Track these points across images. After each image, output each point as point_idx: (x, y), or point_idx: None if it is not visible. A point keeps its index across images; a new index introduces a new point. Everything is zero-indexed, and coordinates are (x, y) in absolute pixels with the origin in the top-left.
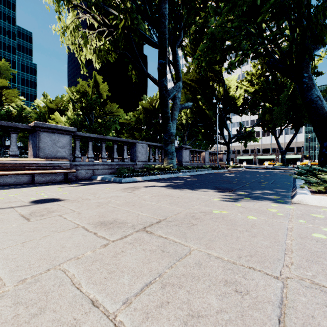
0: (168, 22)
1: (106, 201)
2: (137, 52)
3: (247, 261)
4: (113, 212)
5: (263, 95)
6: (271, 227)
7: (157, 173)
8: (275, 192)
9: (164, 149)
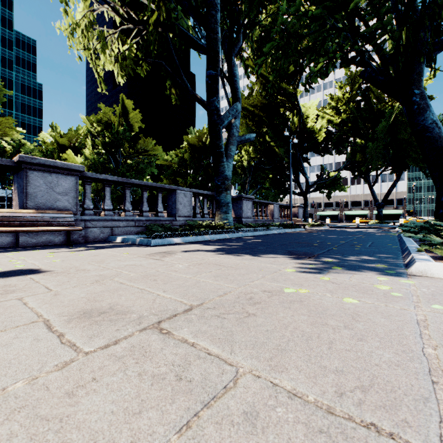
0: (221, 19)
1: (113, 273)
2: (177, 61)
3: (358, 404)
4: (116, 291)
5: (353, 128)
6: (387, 319)
7: (204, 232)
8: (377, 258)
9: (215, 199)
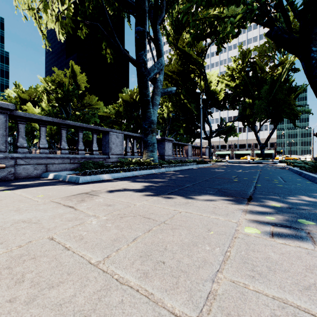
0: None
1: None
2: (111, 24)
3: None
4: None
5: (244, 90)
6: None
7: (133, 168)
8: None
9: (143, 140)
